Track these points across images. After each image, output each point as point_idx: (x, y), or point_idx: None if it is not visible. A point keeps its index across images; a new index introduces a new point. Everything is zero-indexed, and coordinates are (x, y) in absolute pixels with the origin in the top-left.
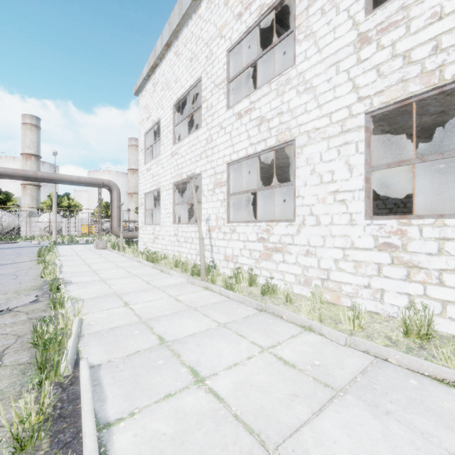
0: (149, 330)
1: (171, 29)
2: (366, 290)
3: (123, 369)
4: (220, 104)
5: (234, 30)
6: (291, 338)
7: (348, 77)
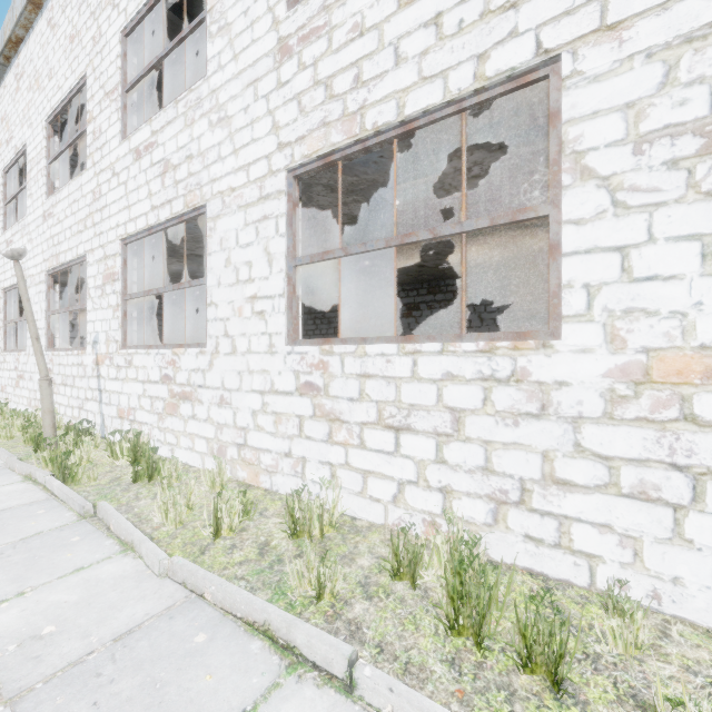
0: None
1: None
2: (287, 460)
3: None
4: (111, 128)
5: None
6: (70, 574)
7: (267, 108)
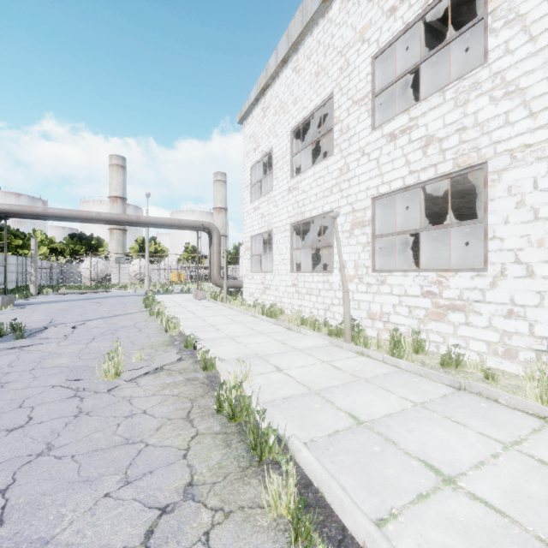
0: (331, 405)
1: (290, 41)
2: None
3: (336, 452)
4: (360, 124)
5: (383, 30)
6: (535, 432)
7: None
